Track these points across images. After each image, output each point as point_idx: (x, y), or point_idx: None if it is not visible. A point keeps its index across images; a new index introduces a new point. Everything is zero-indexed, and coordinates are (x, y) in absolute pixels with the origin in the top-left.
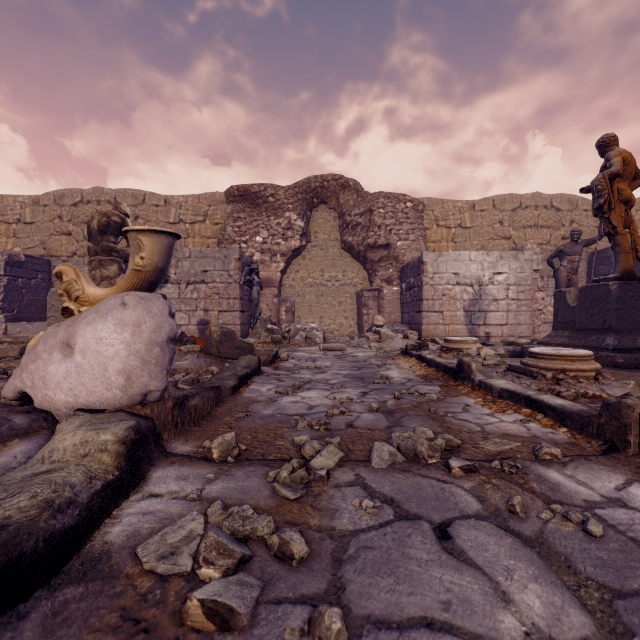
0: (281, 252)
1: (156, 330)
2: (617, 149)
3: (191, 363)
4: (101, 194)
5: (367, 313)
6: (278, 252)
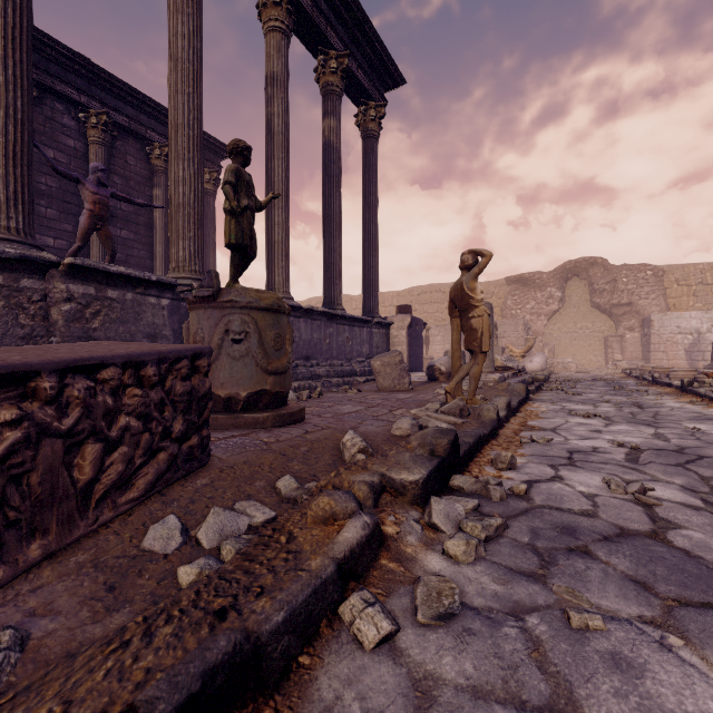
0: (544, 314)
1: (545, 359)
2: None
3: None
4: (432, 288)
5: (611, 352)
6: (542, 314)
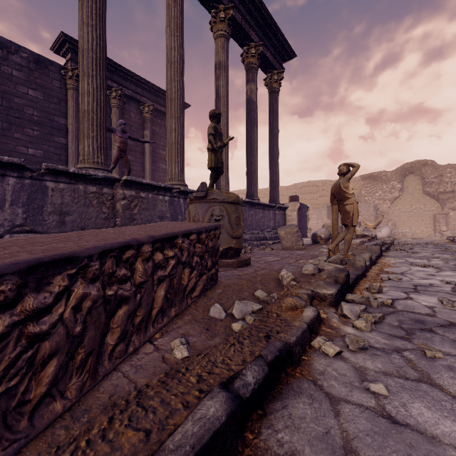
0: (388, 199)
1: (390, 230)
2: None
3: None
4: (310, 183)
5: (438, 225)
6: (387, 199)
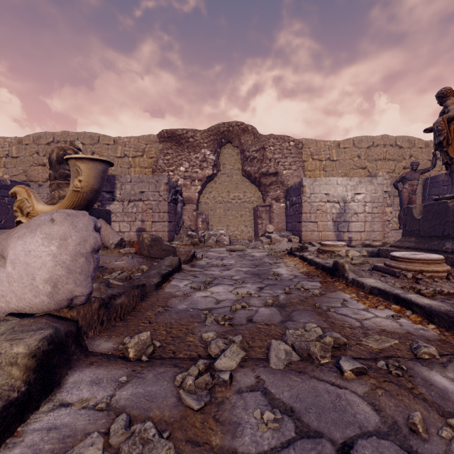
0: (198, 178)
1: (81, 243)
2: (453, 99)
3: (126, 263)
4: (67, 136)
5: (261, 223)
6: (196, 178)
